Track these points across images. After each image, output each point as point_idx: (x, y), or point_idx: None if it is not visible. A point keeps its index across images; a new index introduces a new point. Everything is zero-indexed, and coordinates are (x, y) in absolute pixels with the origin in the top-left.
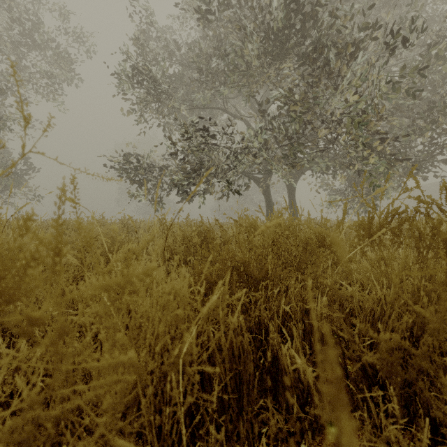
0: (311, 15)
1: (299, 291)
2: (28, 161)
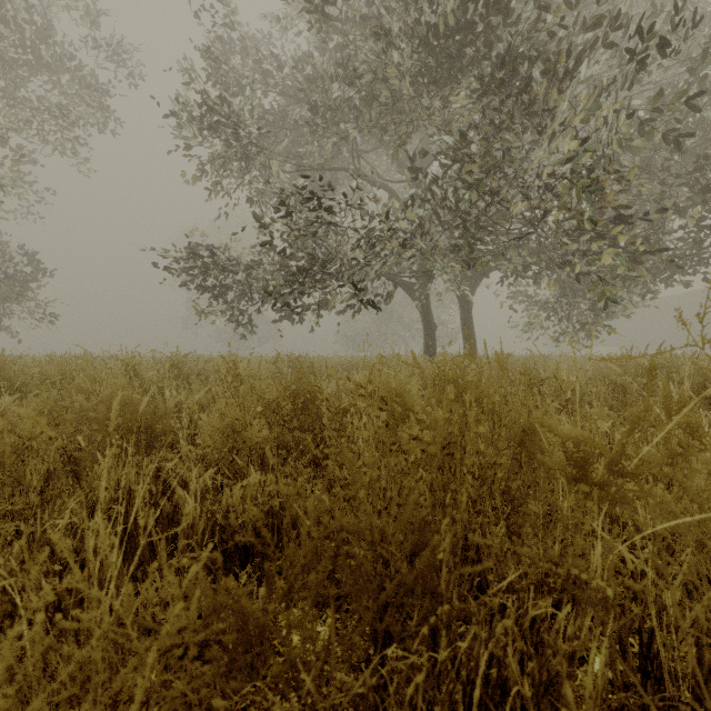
0: (503, 1)
1: (515, 581)
2: (33, 256)
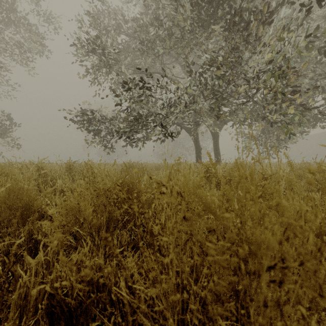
0: None
1: None
2: (9, 115)
